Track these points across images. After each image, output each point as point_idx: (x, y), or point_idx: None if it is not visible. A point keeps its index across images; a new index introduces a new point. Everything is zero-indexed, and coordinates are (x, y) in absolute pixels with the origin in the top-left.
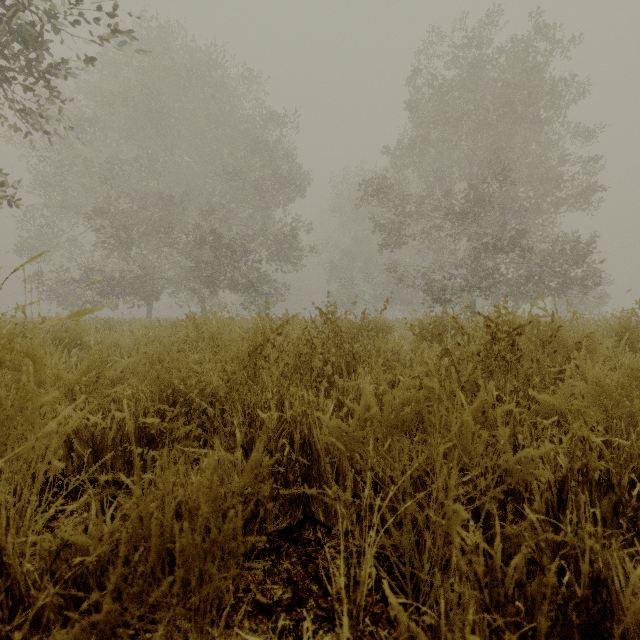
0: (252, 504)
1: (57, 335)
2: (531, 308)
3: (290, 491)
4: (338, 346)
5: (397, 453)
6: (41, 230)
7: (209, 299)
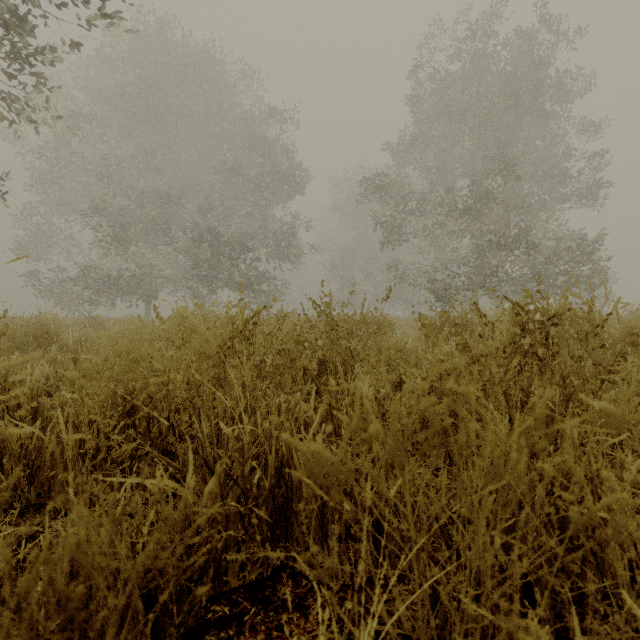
0: (165, 596)
1: (30, 332)
2: (562, 295)
3: (243, 556)
4: (333, 342)
5: (408, 494)
6: (38, 228)
7: (207, 298)
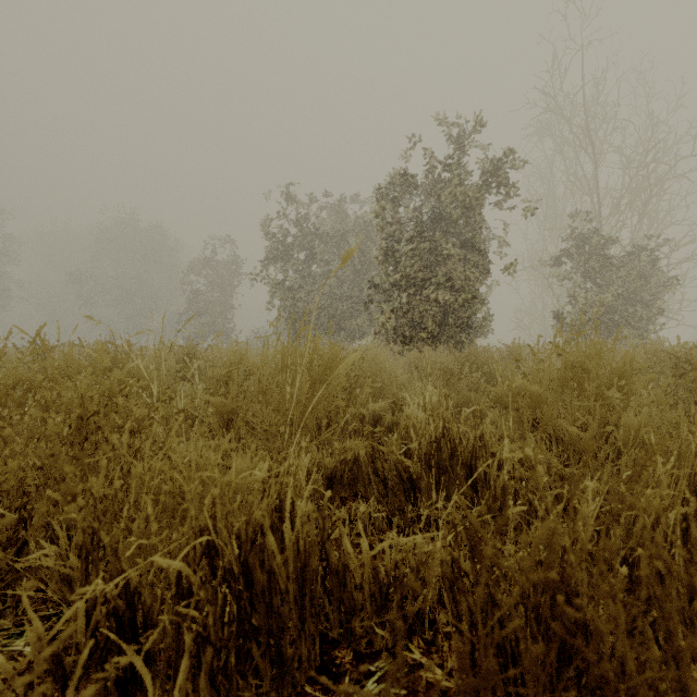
0: None
1: None
2: None
3: None
4: None
5: None
6: None
7: None
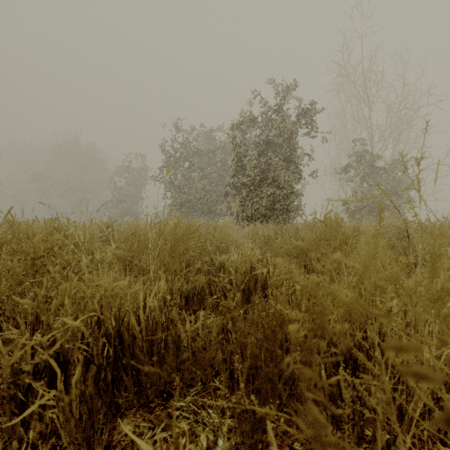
0: None
1: None
2: None
3: None
4: None
5: None
6: None
7: None
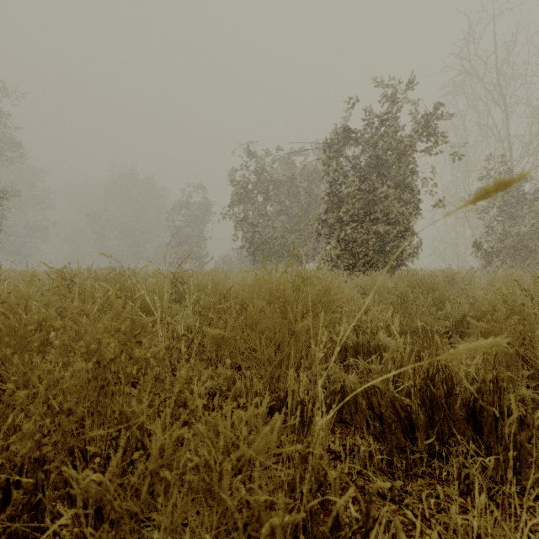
0: None
1: None
2: None
3: None
4: None
5: None
6: None
7: None
